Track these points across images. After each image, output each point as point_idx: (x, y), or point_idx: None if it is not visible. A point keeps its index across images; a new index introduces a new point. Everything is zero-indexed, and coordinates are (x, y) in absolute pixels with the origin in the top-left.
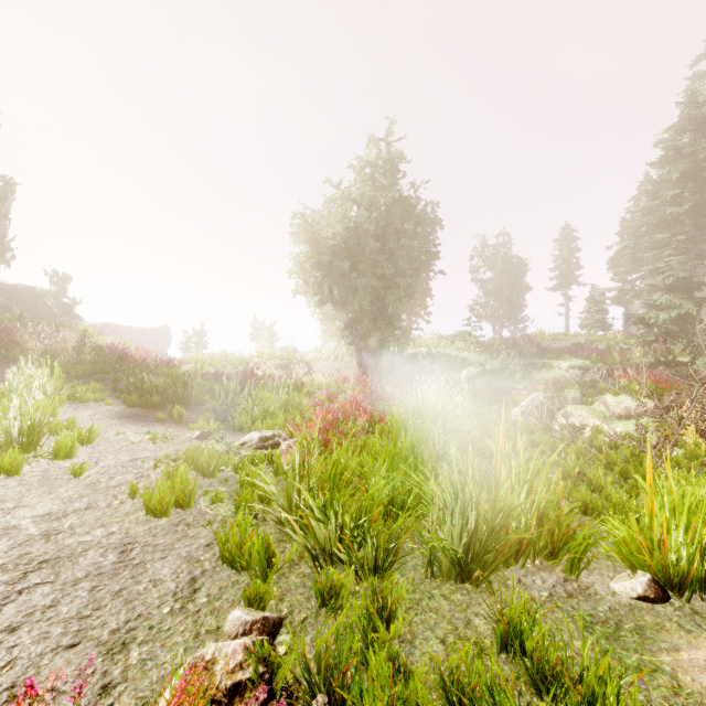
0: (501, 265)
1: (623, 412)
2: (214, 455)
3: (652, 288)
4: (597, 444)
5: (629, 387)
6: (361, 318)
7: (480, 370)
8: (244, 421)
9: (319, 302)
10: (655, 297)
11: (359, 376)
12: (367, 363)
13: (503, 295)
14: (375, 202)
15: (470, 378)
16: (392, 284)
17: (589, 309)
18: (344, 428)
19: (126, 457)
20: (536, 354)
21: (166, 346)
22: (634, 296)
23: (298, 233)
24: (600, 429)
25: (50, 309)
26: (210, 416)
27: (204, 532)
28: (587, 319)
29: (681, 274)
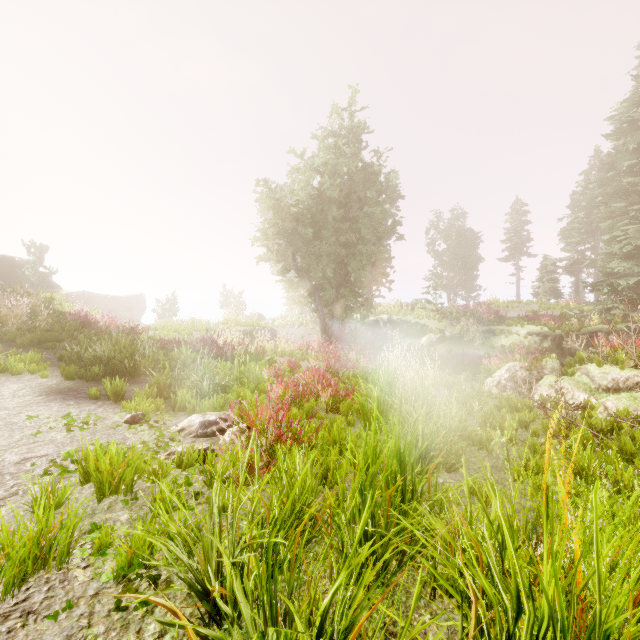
0: (455, 237)
1: (611, 384)
2: (120, 460)
3: (609, 256)
4: (597, 424)
5: (614, 357)
6: (324, 285)
7: (440, 336)
8: (188, 399)
9: (283, 270)
10: (613, 265)
11: (322, 343)
12: (331, 330)
13: (457, 265)
14: (338, 170)
15: (430, 345)
16: (355, 251)
17: (541, 278)
18: (305, 406)
19: (15, 456)
20: (494, 321)
21: (140, 314)
22: (589, 264)
23: (261, 199)
24: (591, 404)
25: (27, 278)
26: (149, 392)
27: (49, 633)
28: (539, 287)
29: (639, 242)
